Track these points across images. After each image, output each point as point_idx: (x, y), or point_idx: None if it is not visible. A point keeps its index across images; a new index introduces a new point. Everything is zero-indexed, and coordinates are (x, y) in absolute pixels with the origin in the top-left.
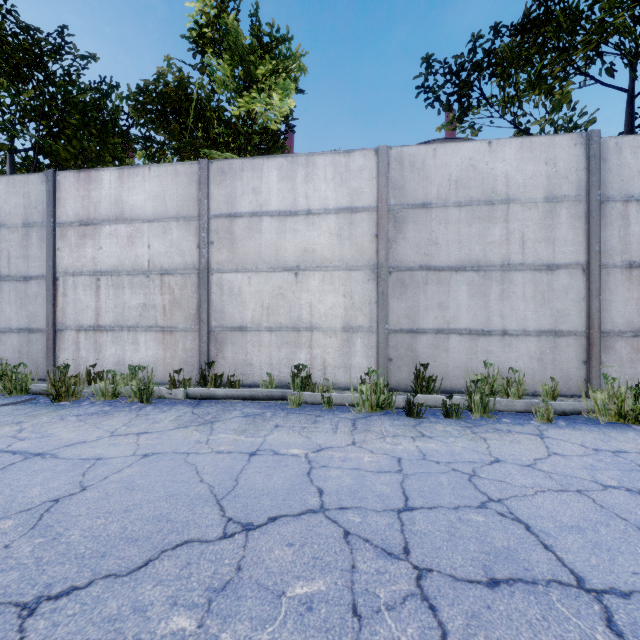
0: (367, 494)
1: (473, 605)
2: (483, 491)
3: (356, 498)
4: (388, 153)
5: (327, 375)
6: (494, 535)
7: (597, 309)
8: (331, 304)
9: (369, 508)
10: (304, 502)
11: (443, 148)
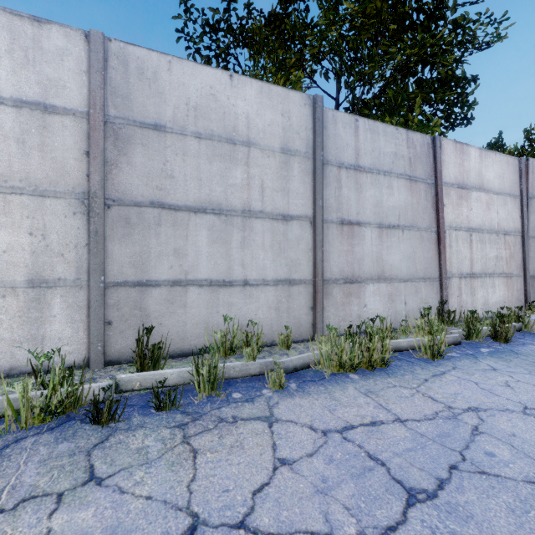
0: None
1: None
2: None
3: None
4: (106, 45)
5: None
6: None
7: (321, 259)
8: (5, 245)
9: None
10: None
11: (180, 64)
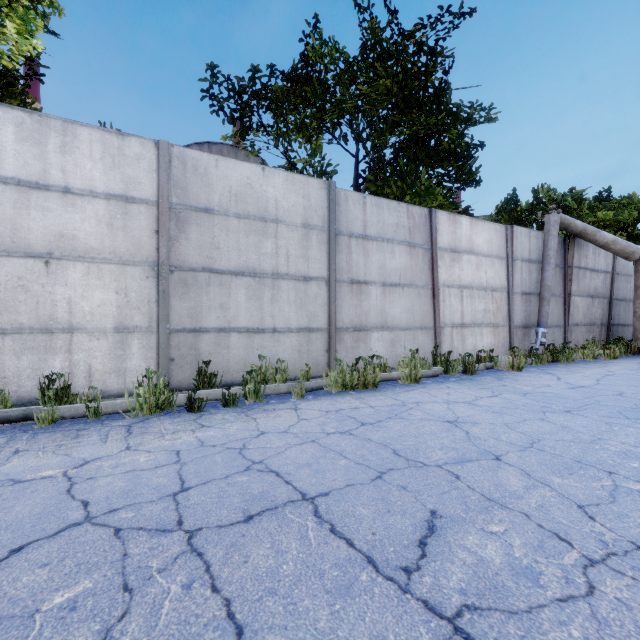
0: (142, 490)
1: (232, 539)
2: (249, 458)
3: (130, 497)
4: (170, 149)
5: (94, 383)
6: (254, 486)
7: (334, 312)
8: (100, 301)
9: (144, 501)
10: (63, 520)
11: (225, 161)
